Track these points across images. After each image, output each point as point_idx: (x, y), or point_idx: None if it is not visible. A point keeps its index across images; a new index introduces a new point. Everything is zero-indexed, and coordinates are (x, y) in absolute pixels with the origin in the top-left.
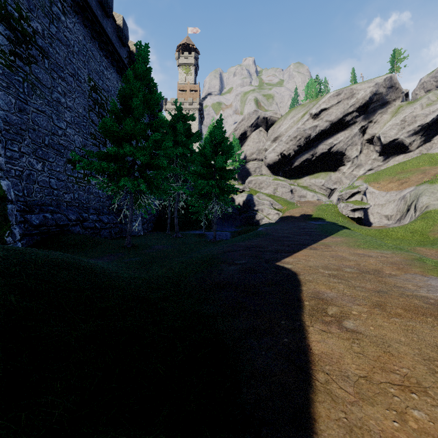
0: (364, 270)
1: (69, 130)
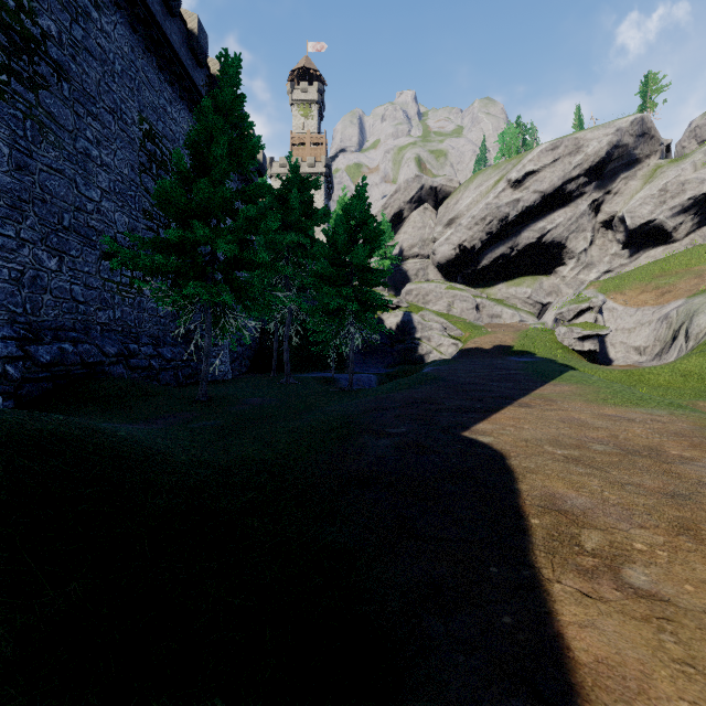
0: (629, 448)
1: (106, 203)
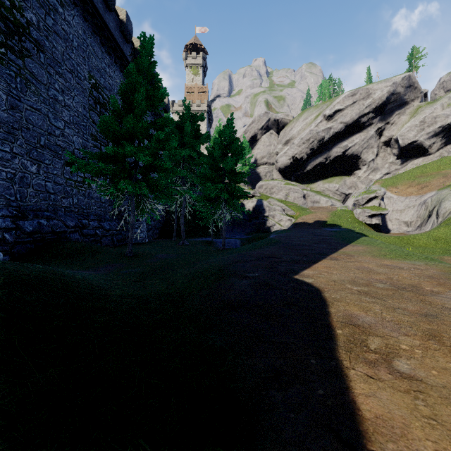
0: (399, 286)
1: (67, 130)
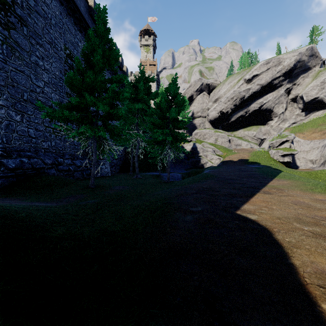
0: None
1: (47, 88)
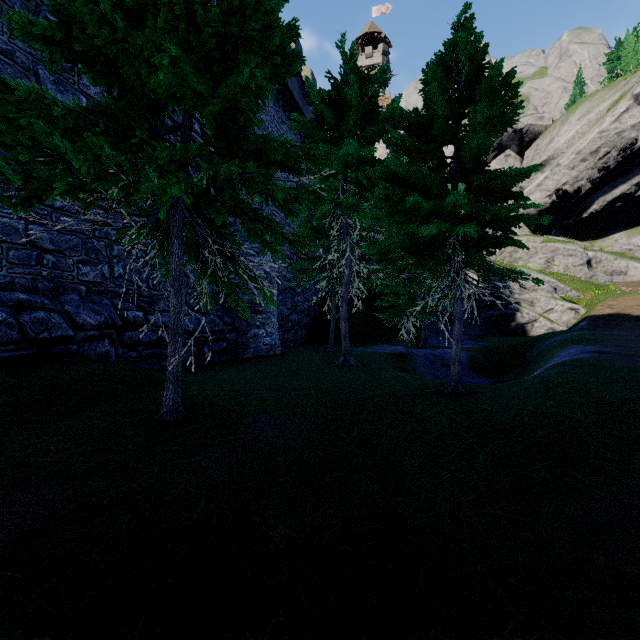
0: None
1: None
